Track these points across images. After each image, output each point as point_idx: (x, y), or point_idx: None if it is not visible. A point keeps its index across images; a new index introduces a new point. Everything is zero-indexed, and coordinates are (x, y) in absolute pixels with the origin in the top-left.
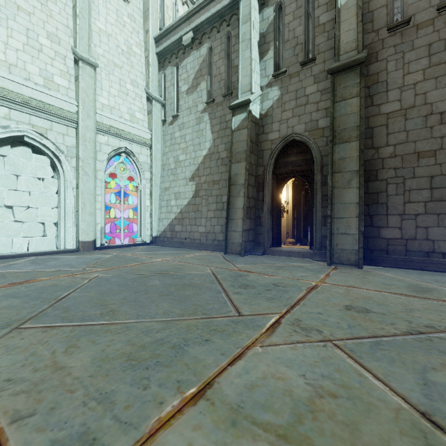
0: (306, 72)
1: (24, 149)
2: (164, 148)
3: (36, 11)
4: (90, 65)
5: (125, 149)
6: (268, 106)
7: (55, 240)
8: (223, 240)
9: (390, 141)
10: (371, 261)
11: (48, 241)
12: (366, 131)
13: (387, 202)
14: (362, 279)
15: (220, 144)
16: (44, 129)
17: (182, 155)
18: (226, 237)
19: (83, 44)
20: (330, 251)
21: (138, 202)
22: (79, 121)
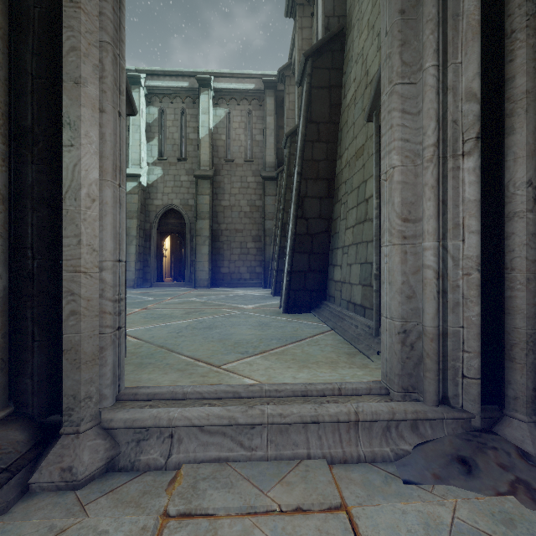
0: (181, 165)
1: None
2: None
3: None
4: None
5: None
6: (154, 180)
7: None
8: None
9: (225, 221)
10: (215, 285)
11: None
12: (214, 213)
13: (224, 254)
14: (207, 291)
15: None
16: None
17: None
18: None
19: None
20: (195, 281)
21: None
22: None
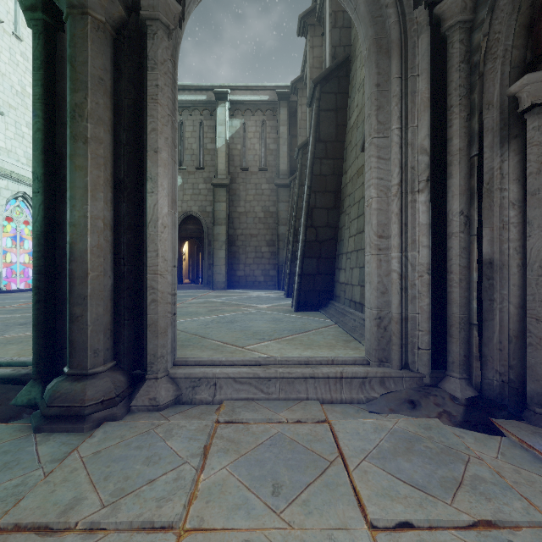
0: (199, 174)
1: None
2: None
3: None
4: None
5: (23, 193)
6: None
7: None
8: None
9: (241, 227)
10: (231, 287)
11: None
12: (231, 219)
13: (239, 257)
14: (225, 292)
15: None
16: None
17: None
18: None
19: None
20: (212, 283)
21: None
22: None
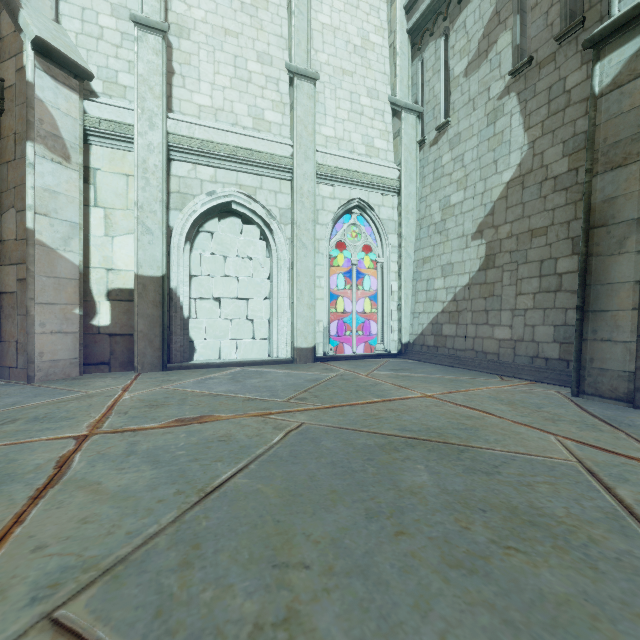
0: None
1: (232, 221)
2: (422, 190)
3: (245, 29)
4: (308, 79)
5: (359, 201)
6: None
7: (266, 344)
8: (560, 358)
9: None
10: None
11: (258, 345)
12: None
13: None
14: None
15: (549, 147)
16: (252, 188)
17: (457, 192)
18: (580, 355)
19: (300, 53)
20: None
21: (378, 286)
22: (294, 168)
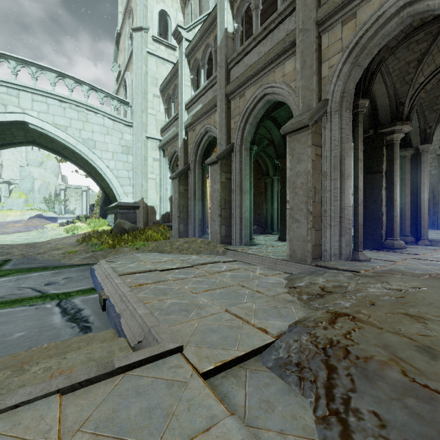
0: None
1: None
2: None
3: None
4: None
5: None
6: None
7: None
8: None
9: None
10: None
11: None
12: None
13: None
14: None
15: None
16: None
17: None
18: None
19: None
20: (437, 225)
21: None
22: None
